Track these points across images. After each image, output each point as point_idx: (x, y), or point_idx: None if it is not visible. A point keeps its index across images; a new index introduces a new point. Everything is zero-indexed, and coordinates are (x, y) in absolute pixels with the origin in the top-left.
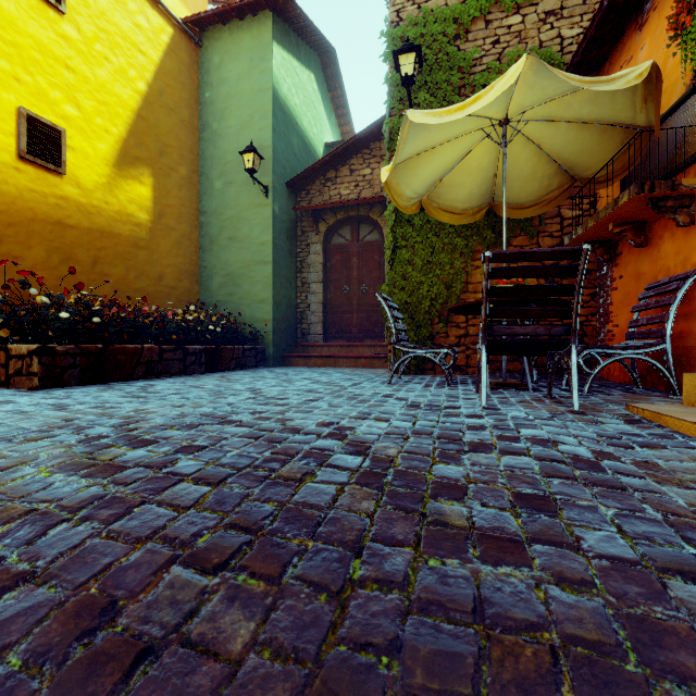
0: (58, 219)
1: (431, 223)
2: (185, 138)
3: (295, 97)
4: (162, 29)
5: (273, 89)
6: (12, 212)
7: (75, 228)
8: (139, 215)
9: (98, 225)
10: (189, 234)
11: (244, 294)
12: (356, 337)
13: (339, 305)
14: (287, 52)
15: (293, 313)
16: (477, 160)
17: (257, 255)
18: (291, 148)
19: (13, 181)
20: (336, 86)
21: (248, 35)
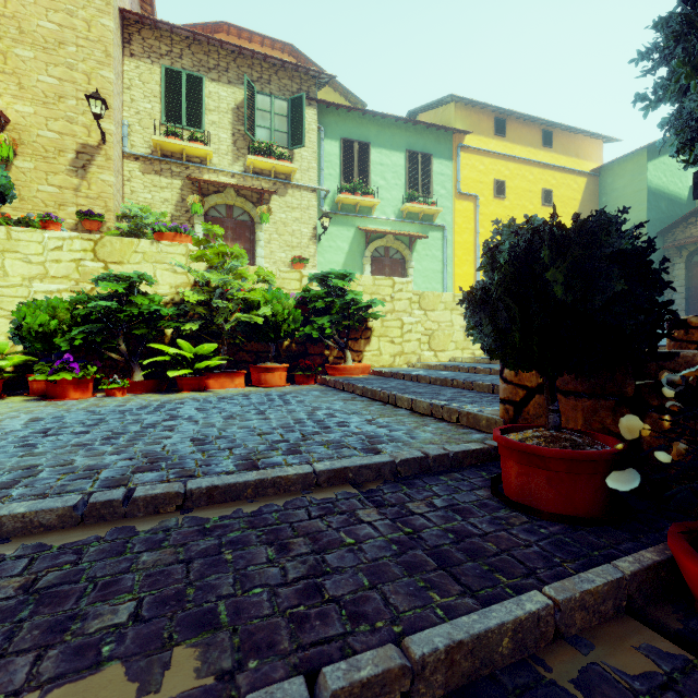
0: None
1: None
2: None
3: (662, 179)
4: (582, 182)
5: (647, 188)
6: None
7: None
8: None
9: None
10: None
11: None
12: None
13: None
14: (657, 158)
15: None
16: None
17: None
18: (660, 210)
19: None
20: None
21: (630, 163)
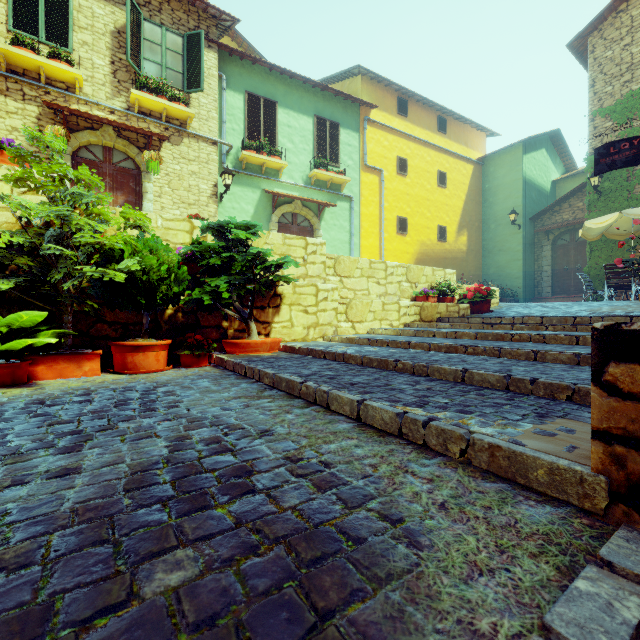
0: (444, 257)
1: (611, 239)
2: (477, 209)
3: (533, 171)
4: (470, 169)
5: (523, 178)
6: (436, 258)
7: (448, 259)
8: (463, 248)
9: (453, 256)
10: (478, 251)
11: (506, 275)
12: (572, 293)
13: (562, 276)
14: (529, 153)
15: (532, 283)
16: (627, 219)
17: (513, 256)
18: (531, 199)
19: (436, 248)
20: (560, 144)
21: (509, 155)
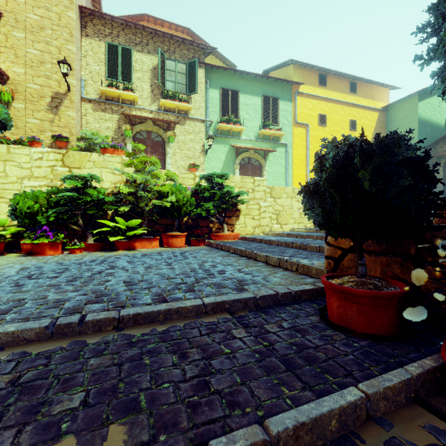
0: None
1: None
2: None
3: (428, 113)
4: (375, 115)
5: (418, 119)
6: None
7: None
8: None
9: None
10: None
11: None
12: None
13: None
14: (424, 100)
15: None
16: None
17: None
18: (426, 133)
19: None
20: None
21: (407, 103)
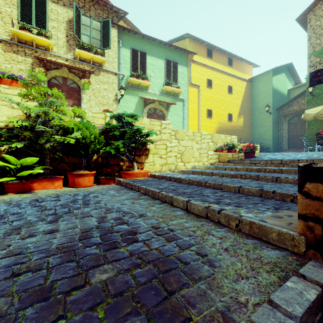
0: (231, 129)
1: (319, 119)
2: (248, 105)
3: (278, 85)
4: (244, 84)
5: (272, 88)
6: (227, 130)
7: (233, 130)
8: (241, 125)
9: (236, 129)
10: (249, 126)
11: (264, 138)
12: (299, 147)
13: (293, 139)
14: (276, 75)
15: (277, 142)
16: None
17: (267, 129)
18: (277, 99)
19: (227, 125)
20: (292, 70)
21: (265, 77)
